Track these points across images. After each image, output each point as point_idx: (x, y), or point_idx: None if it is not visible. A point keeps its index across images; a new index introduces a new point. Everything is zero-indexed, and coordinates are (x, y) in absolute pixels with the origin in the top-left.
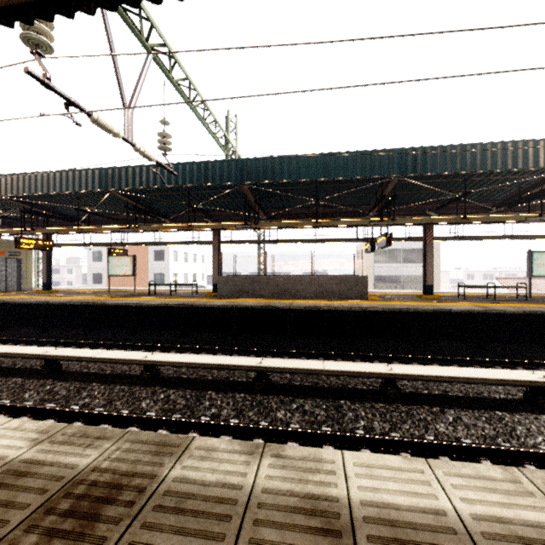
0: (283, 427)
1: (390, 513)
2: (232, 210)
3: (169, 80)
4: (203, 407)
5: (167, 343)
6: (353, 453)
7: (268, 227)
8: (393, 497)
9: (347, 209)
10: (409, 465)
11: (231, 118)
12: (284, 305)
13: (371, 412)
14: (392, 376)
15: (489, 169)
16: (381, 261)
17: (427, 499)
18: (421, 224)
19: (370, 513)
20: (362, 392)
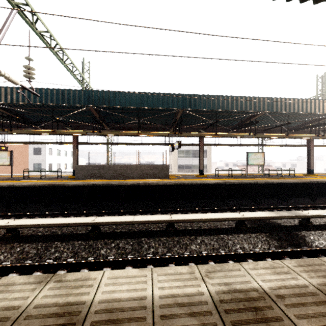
0: (102, 259)
1: (114, 305)
2: (86, 123)
3: (32, 30)
4: (49, 253)
5: (34, 212)
6: (111, 271)
7: (108, 135)
8: (121, 294)
9: (158, 126)
10: (140, 273)
11: (85, 63)
12: (118, 183)
13: (158, 243)
14: (172, 221)
15: (225, 109)
16: (181, 157)
17: (140, 292)
18: (196, 136)
19: (101, 307)
20: (156, 232)
